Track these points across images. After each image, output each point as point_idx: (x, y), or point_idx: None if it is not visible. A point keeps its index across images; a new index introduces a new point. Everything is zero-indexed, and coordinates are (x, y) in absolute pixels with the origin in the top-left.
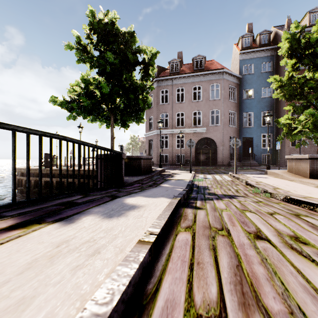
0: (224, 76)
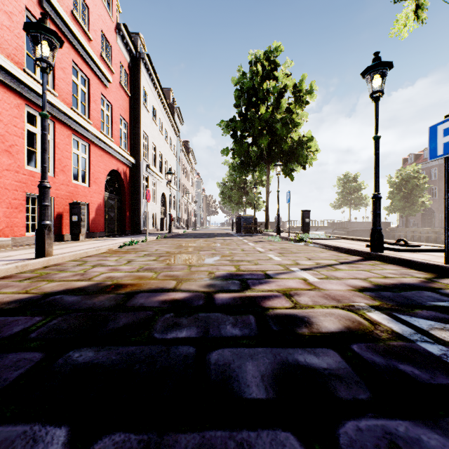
0: (439, 162)
